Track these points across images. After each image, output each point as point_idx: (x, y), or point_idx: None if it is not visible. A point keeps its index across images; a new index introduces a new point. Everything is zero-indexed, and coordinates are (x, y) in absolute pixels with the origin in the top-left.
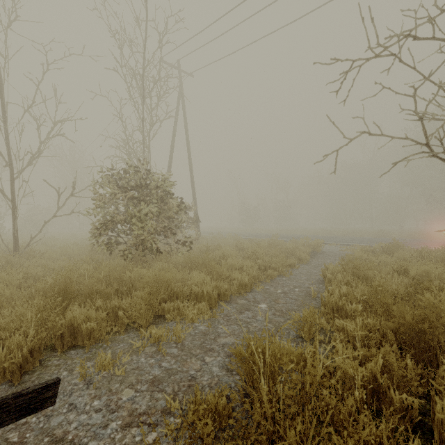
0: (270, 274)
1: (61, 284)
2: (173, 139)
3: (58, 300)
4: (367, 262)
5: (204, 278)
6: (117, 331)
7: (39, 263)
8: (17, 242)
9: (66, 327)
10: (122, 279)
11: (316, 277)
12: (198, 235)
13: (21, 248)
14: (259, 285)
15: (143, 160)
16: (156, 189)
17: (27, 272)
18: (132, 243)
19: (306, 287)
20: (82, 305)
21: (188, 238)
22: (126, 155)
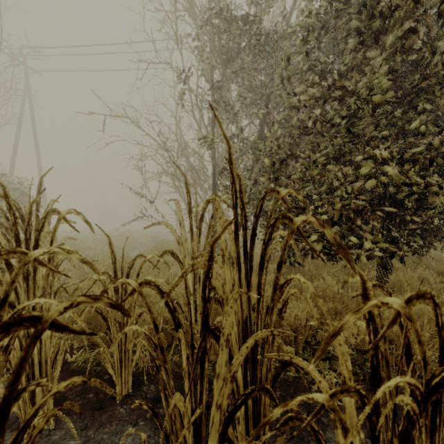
0: (117, 252)
1: None
2: (18, 135)
3: None
4: None
5: None
6: None
7: None
8: None
9: None
10: None
11: None
12: None
13: None
14: None
15: None
16: (15, 190)
17: None
18: None
19: None
20: None
21: None
22: None
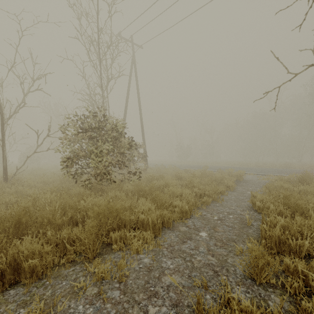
0: (206, 201)
1: (16, 214)
2: (127, 94)
3: (1, 236)
4: (289, 191)
5: (150, 207)
6: (64, 263)
7: (18, 190)
8: (6, 172)
9: (7, 265)
10: (77, 207)
11: (244, 204)
12: (146, 166)
13: (10, 177)
14: (197, 211)
15: (102, 108)
16: (112, 130)
17: (1, 199)
18: (92, 174)
19: (239, 214)
20: (34, 235)
21: (138, 169)
22: (92, 106)
